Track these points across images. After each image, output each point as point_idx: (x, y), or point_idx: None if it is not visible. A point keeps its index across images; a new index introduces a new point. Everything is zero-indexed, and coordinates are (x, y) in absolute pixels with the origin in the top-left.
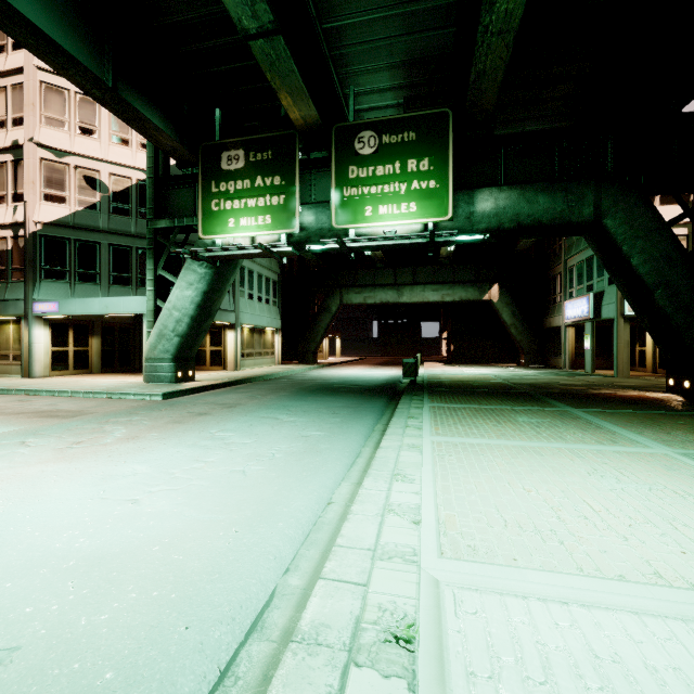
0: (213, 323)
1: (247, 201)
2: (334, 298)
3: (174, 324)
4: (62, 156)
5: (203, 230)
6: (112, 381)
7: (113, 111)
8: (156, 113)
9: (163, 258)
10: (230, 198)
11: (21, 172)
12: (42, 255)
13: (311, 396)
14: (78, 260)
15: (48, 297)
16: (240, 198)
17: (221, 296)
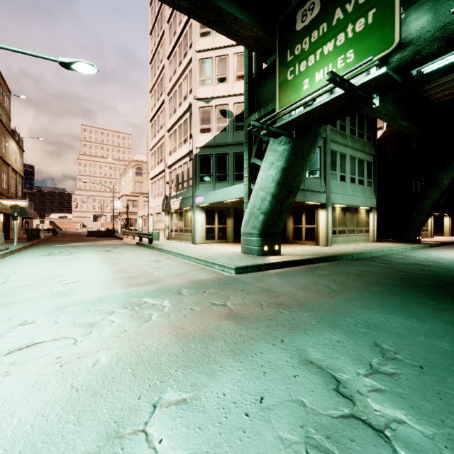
0: (307, 205)
1: (323, 48)
2: (445, 171)
3: (259, 203)
4: (209, 102)
5: (279, 105)
6: (226, 249)
7: (201, 20)
8: (238, 10)
9: (254, 148)
10: (304, 58)
11: (192, 121)
12: (200, 167)
13: (426, 303)
14: (217, 167)
15: (202, 193)
16: (314, 51)
17: (302, 172)
